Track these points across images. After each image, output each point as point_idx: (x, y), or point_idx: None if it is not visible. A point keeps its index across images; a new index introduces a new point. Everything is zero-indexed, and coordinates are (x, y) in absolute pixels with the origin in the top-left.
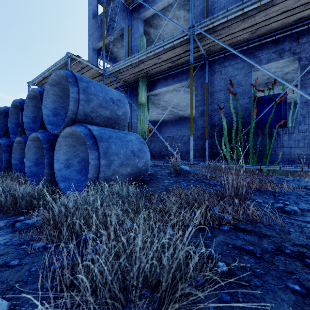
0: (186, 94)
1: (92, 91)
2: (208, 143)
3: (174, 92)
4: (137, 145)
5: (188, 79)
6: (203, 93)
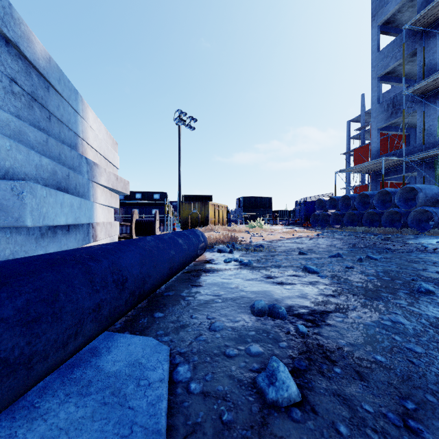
0: None
1: (427, 193)
2: None
3: None
4: None
5: None
6: None
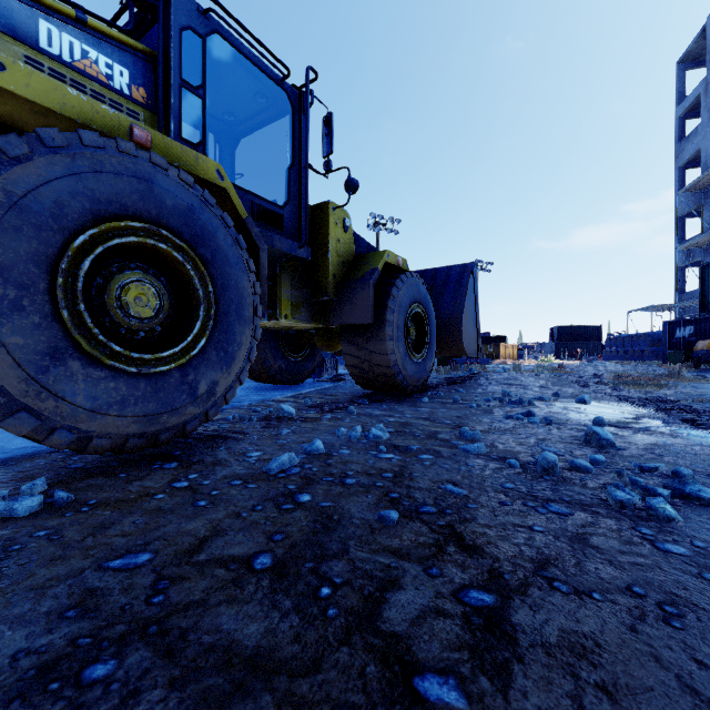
0: None
1: (655, 338)
2: None
3: None
4: None
5: None
6: None
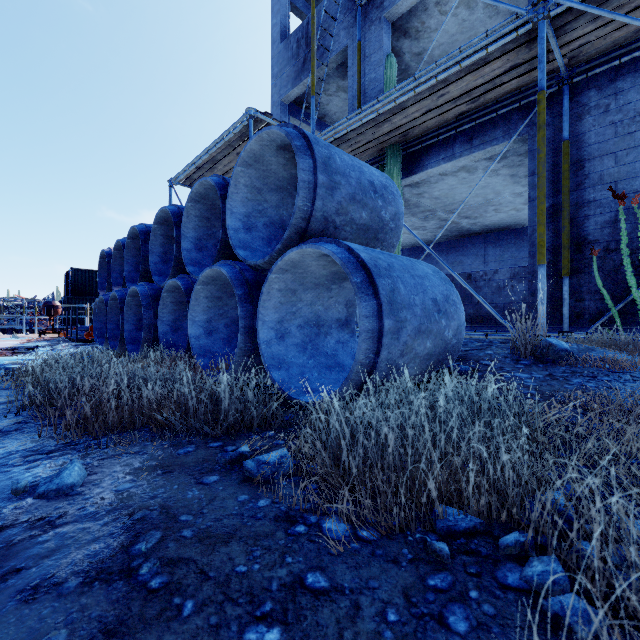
0: (489, 177)
1: (338, 167)
2: (568, 286)
3: (459, 175)
4: (440, 287)
5: (510, 137)
6: (553, 165)
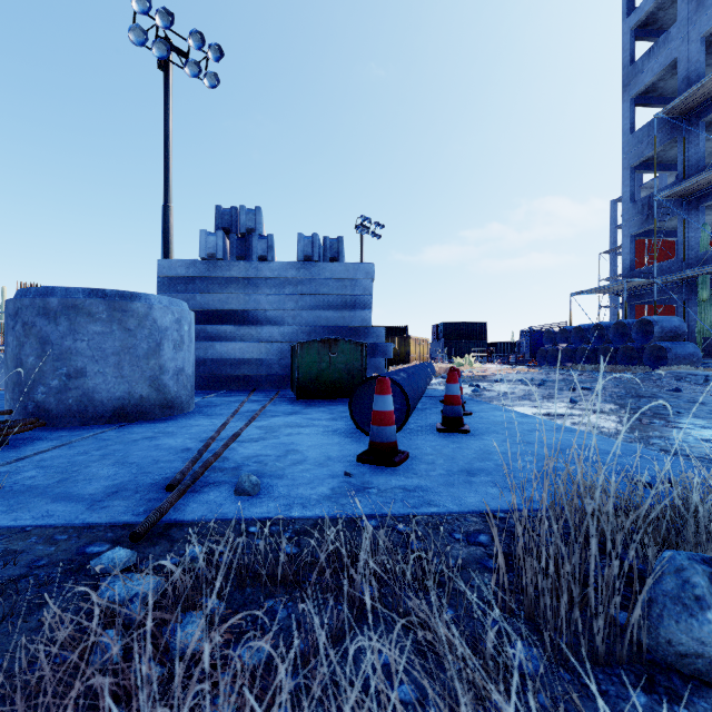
0: None
1: (664, 326)
2: None
3: None
4: (692, 350)
5: None
6: None
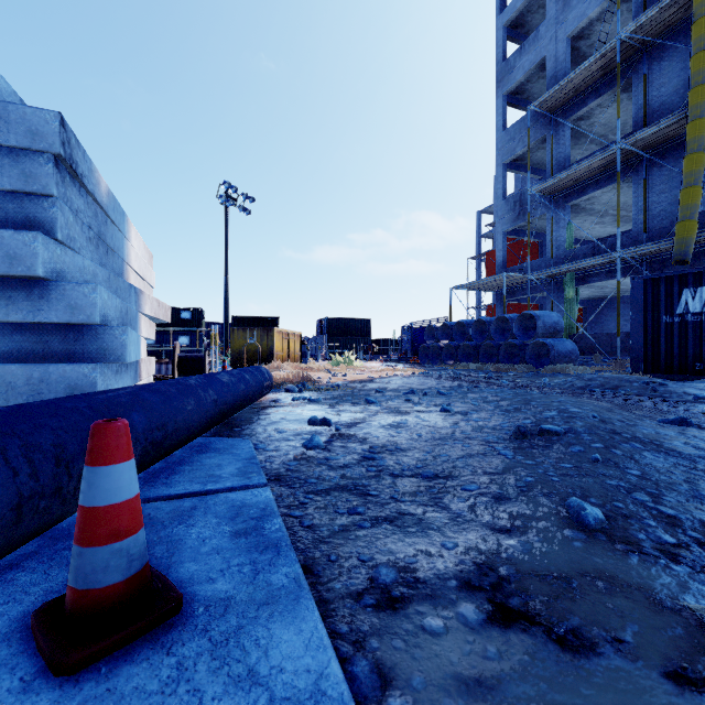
0: None
1: (546, 321)
2: None
3: None
4: (571, 347)
5: (625, 276)
6: None
